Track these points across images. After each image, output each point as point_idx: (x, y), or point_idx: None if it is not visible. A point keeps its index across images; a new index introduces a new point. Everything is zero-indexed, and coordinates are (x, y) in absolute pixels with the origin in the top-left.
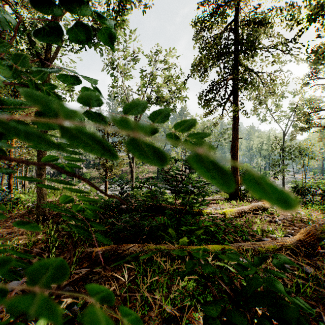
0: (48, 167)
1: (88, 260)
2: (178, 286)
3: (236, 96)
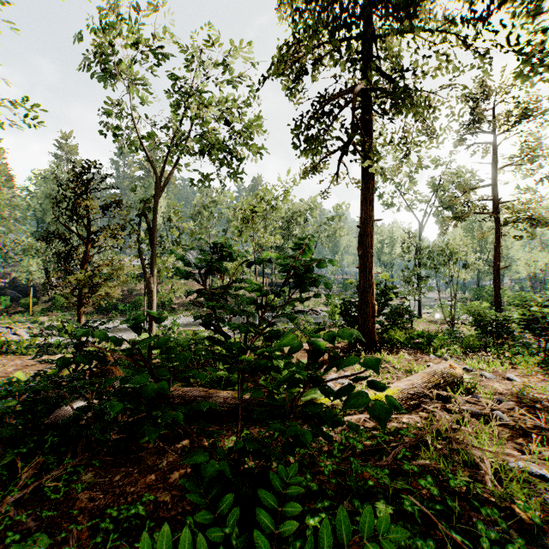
0: None
1: None
2: None
3: (370, 132)
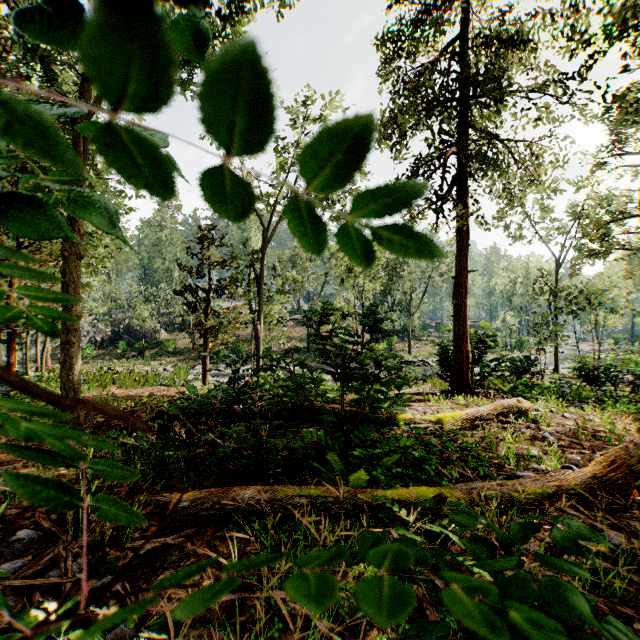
0: (91, 330)
1: (159, 519)
2: (345, 576)
3: (465, 188)
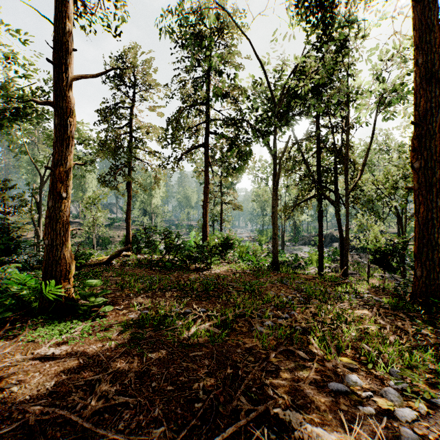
0: None
1: None
2: None
3: (130, 180)
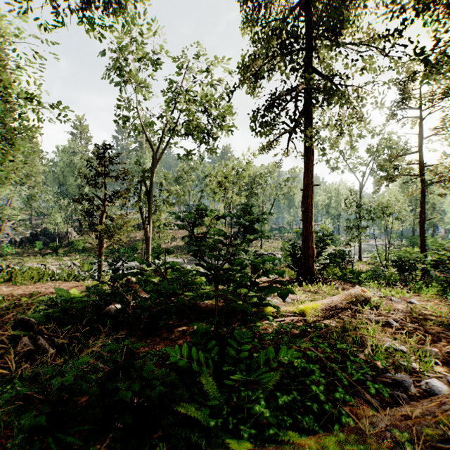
0: (13, 232)
1: None
2: None
3: (311, 120)
